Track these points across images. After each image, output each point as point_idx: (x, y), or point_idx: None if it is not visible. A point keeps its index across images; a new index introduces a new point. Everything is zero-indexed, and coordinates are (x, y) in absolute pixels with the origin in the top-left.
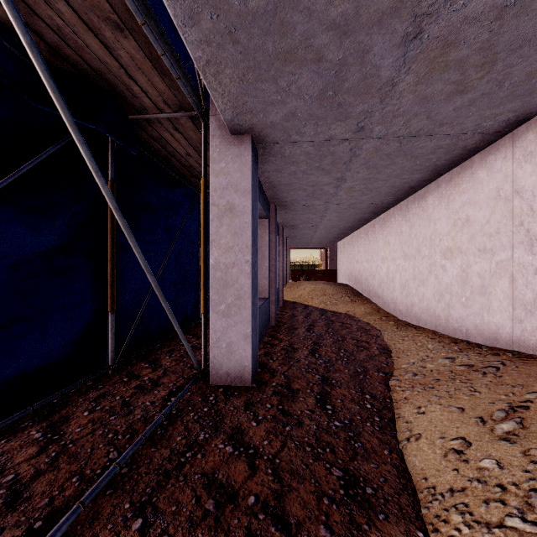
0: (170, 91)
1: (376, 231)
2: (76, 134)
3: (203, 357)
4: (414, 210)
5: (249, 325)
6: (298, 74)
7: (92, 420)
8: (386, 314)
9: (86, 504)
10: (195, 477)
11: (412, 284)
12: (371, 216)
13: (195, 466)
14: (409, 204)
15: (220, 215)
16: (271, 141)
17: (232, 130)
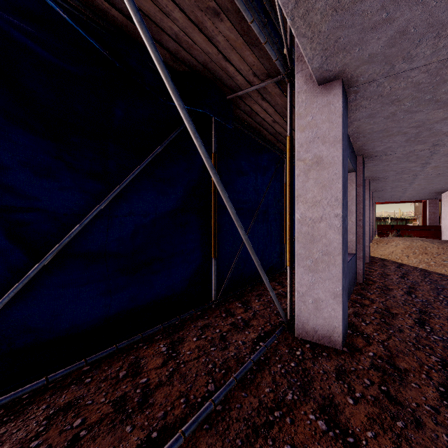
0: (259, 62)
1: None
2: (177, 100)
3: (289, 308)
4: None
5: (339, 284)
6: None
7: (198, 347)
8: None
9: (186, 435)
10: (283, 447)
11: None
12: None
13: (284, 431)
14: None
15: (306, 169)
16: (366, 80)
17: (320, 79)
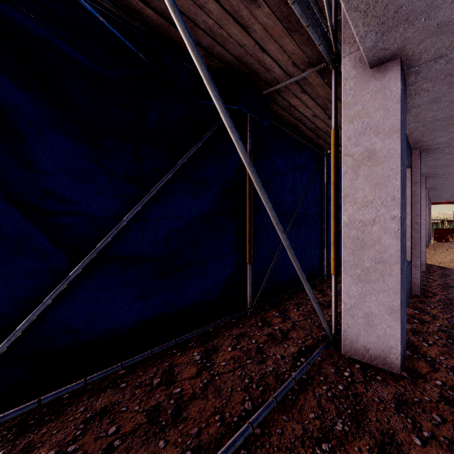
0: (299, 49)
1: None
2: (213, 90)
3: (333, 321)
4: None
5: (397, 297)
6: None
7: (233, 358)
8: None
9: None
10: None
11: None
12: None
13: None
14: None
15: (355, 165)
16: (431, 57)
17: (373, 61)
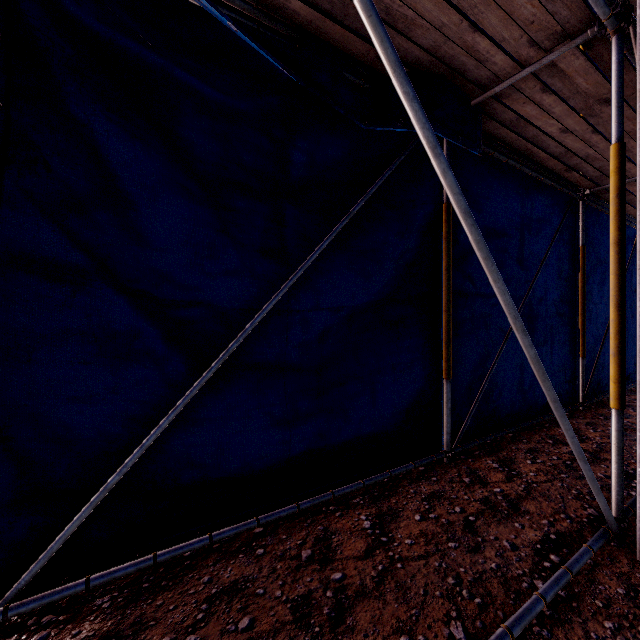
0: (544, 12)
1: None
2: (402, 84)
3: (614, 495)
4: None
5: None
6: None
7: (425, 534)
8: None
9: None
10: None
11: None
12: None
13: None
14: None
15: None
16: None
17: None
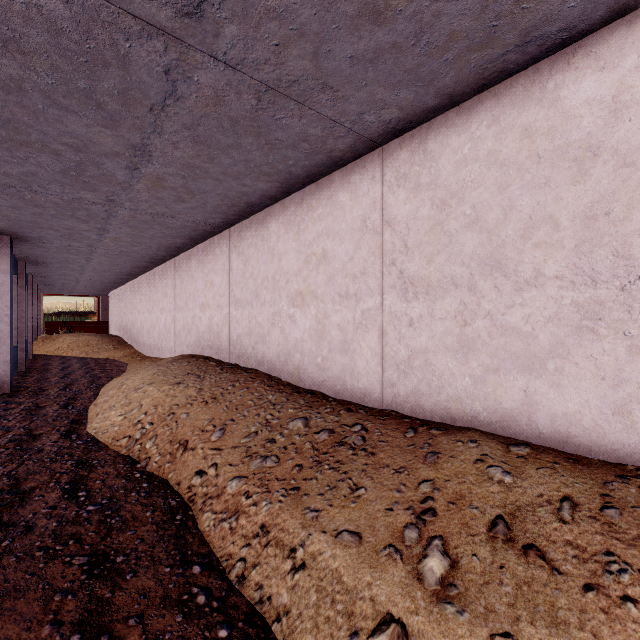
0: None
1: (136, 289)
2: None
3: None
4: (152, 281)
5: (9, 355)
6: (47, 230)
7: None
8: (139, 354)
9: None
10: None
11: (151, 330)
12: (130, 277)
13: None
14: (150, 276)
15: None
16: (27, 240)
17: None
